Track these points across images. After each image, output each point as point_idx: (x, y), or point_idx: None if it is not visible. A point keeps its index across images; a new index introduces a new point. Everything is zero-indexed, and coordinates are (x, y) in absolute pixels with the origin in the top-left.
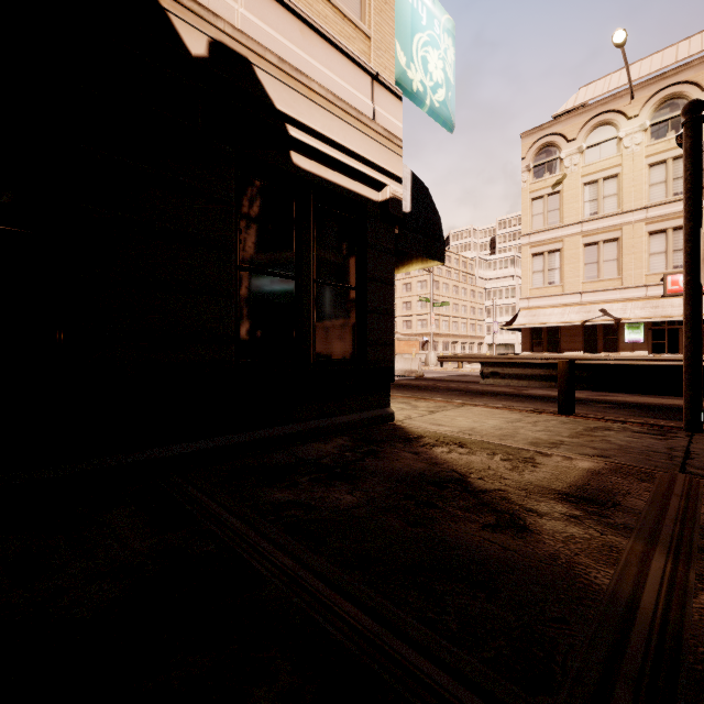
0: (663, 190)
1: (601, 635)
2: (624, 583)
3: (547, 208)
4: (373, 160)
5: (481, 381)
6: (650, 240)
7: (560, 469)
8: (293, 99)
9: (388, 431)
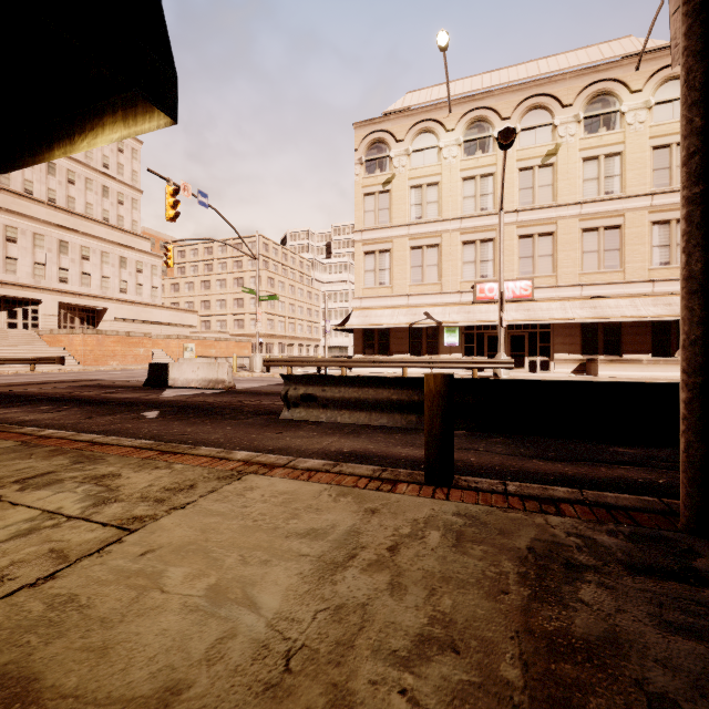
0: (473, 204)
1: None
2: None
3: (378, 206)
4: None
5: (284, 412)
6: (464, 249)
7: None
8: None
9: None
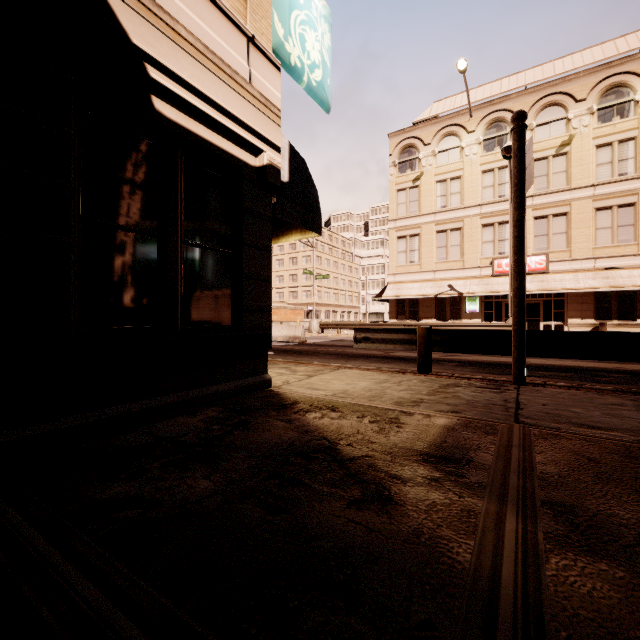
0: (492, 193)
1: (468, 637)
2: (484, 556)
3: (409, 199)
4: (249, 123)
5: (354, 345)
6: (483, 231)
7: (421, 427)
8: (154, 37)
9: (264, 398)
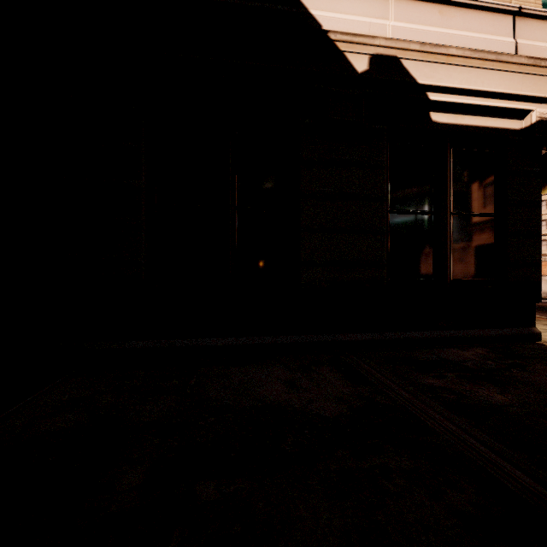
0: None
1: None
2: None
3: None
4: (514, 92)
5: None
6: None
7: None
8: (432, 70)
9: (535, 350)
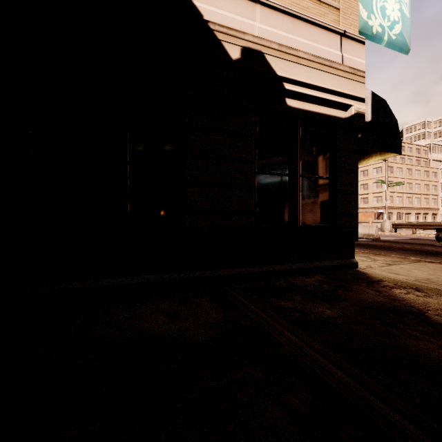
0: None
1: None
2: None
3: None
4: (341, 90)
5: (436, 243)
6: None
7: None
8: (287, 66)
9: (353, 275)
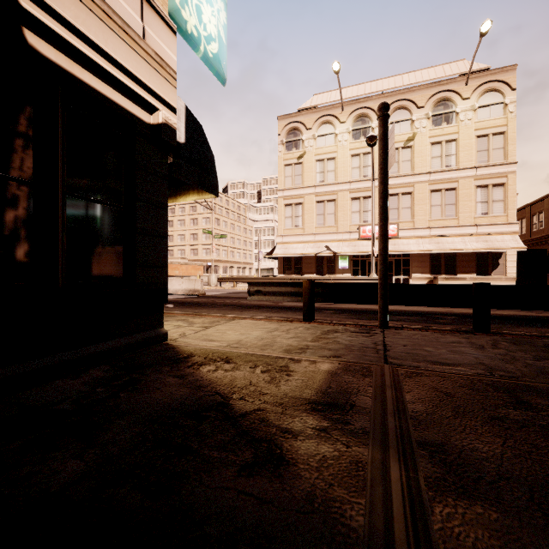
0: (358, 173)
1: None
2: (376, 516)
3: (294, 173)
4: (143, 79)
5: (248, 298)
6: (352, 203)
7: (308, 374)
8: None
9: (158, 353)
